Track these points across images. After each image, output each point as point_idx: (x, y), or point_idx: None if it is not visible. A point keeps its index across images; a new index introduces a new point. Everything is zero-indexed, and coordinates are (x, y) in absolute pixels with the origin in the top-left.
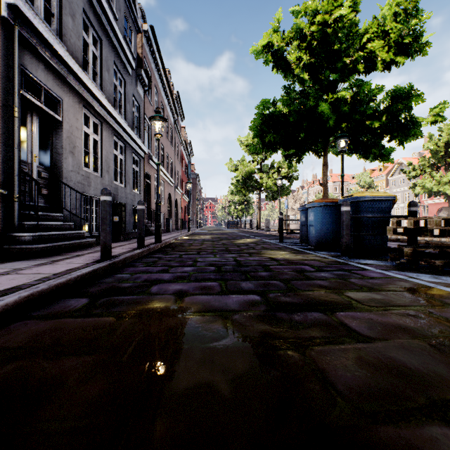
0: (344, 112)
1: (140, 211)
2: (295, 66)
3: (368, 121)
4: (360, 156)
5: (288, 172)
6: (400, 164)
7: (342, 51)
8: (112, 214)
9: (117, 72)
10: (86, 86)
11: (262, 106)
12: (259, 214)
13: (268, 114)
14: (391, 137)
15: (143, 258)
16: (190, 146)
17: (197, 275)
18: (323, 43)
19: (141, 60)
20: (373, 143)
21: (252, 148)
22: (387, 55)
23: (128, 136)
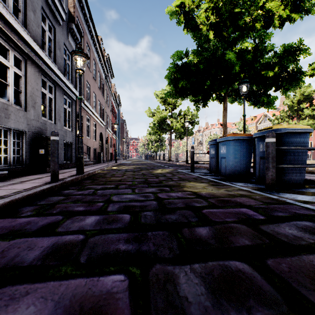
0: (247, 59)
1: (53, 143)
2: (203, 26)
3: (263, 72)
4: (250, 104)
5: (191, 118)
6: (265, 116)
7: (242, 14)
8: (38, 147)
9: (46, 18)
10: (0, 13)
11: (176, 56)
12: (170, 149)
13: (181, 64)
14: (277, 87)
15: (47, 196)
16: (119, 99)
17: (96, 243)
18: (228, 3)
19: (73, 18)
20: (263, 92)
21: (166, 94)
22: (284, 12)
23: (58, 78)
